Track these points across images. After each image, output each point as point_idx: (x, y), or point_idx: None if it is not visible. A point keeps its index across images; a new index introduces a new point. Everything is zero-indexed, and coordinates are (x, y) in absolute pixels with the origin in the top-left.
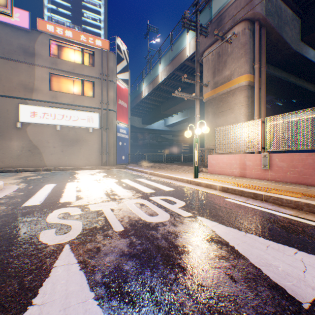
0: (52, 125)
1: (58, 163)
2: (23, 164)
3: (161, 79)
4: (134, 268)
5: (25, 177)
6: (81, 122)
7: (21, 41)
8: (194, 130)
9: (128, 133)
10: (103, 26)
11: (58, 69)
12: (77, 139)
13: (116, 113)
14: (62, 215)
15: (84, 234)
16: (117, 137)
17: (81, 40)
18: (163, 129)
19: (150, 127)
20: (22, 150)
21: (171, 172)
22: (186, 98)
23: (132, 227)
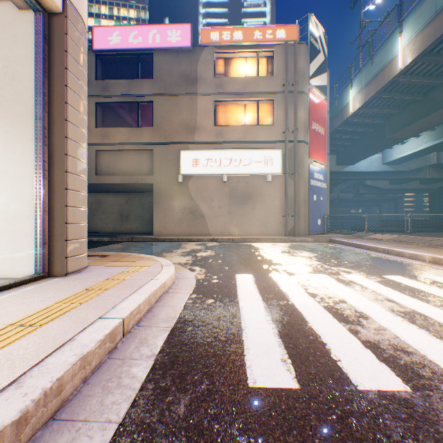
0: (216, 175)
1: (224, 230)
2: (184, 230)
3: (402, 63)
4: None
5: (192, 252)
6: (254, 166)
7: (182, 67)
8: None
9: (325, 179)
10: None
11: (224, 92)
12: (248, 193)
13: (307, 147)
14: None
15: None
16: (309, 186)
17: (255, 38)
18: (378, 169)
19: (352, 169)
20: (183, 212)
21: None
22: None
23: None
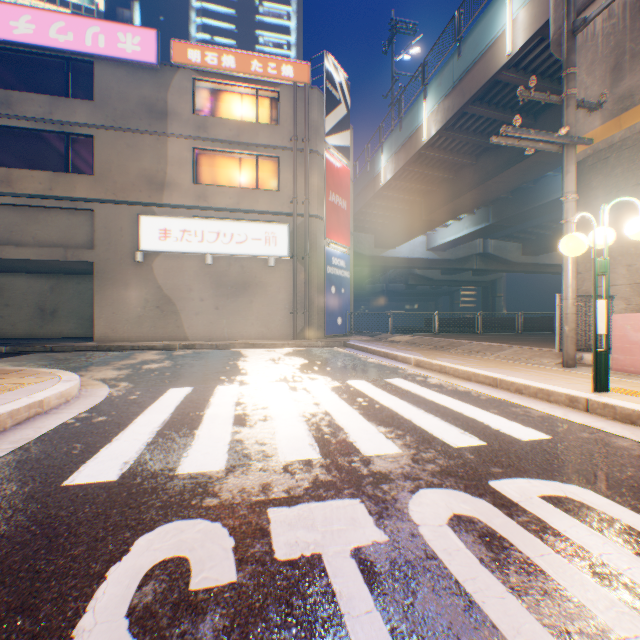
0: (197, 254)
1: (209, 333)
2: (146, 333)
3: (427, 134)
4: None
5: (140, 364)
6: (252, 245)
7: (143, 91)
8: (592, 231)
9: (348, 266)
10: (295, 56)
11: (209, 138)
12: (244, 281)
13: (324, 223)
14: (151, 595)
15: None
16: (326, 275)
17: (253, 70)
18: (422, 256)
19: (394, 254)
20: (145, 307)
21: (476, 361)
22: (532, 147)
23: None
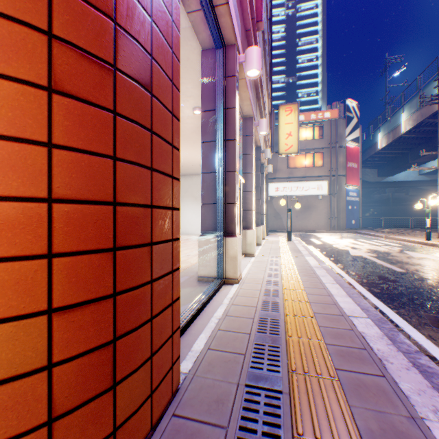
0: (288, 196)
1: (293, 226)
2: (270, 226)
3: (403, 129)
4: (371, 252)
5: None
6: (311, 191)
7: None
8: (424, 202)
9: (357, 195)
10: (320, 63)
11: None
12: (307, 205)
13: (344, 178)
14: (338, 246)
15: (352, 248)
16: (345, 201)
17: (311, 118)
18: (414, 179)
19: (391, 180)
20: (269, 217)
21: (408, 236)
22: (424, 170)
23: (369, 249)
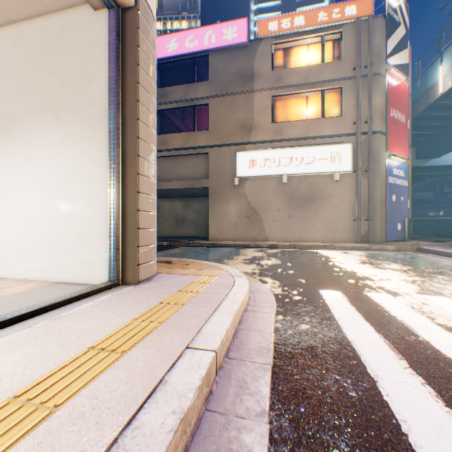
0: (275, 176)
1: (283, 236)
2: (239, 235)
3: None
4: None
5: (254, 259)
6: (318, 164)
7: (237, 65)
8: None
9: (406, 175)
10: None
11: (283, 86)
12: (310, 194)
13: (384, 138)
14: None
15: None
16: (386, 184)
17: (319, 21)
18: None
19: (437, 163)
20: (238, 217)
21: None
22: None
23: None
